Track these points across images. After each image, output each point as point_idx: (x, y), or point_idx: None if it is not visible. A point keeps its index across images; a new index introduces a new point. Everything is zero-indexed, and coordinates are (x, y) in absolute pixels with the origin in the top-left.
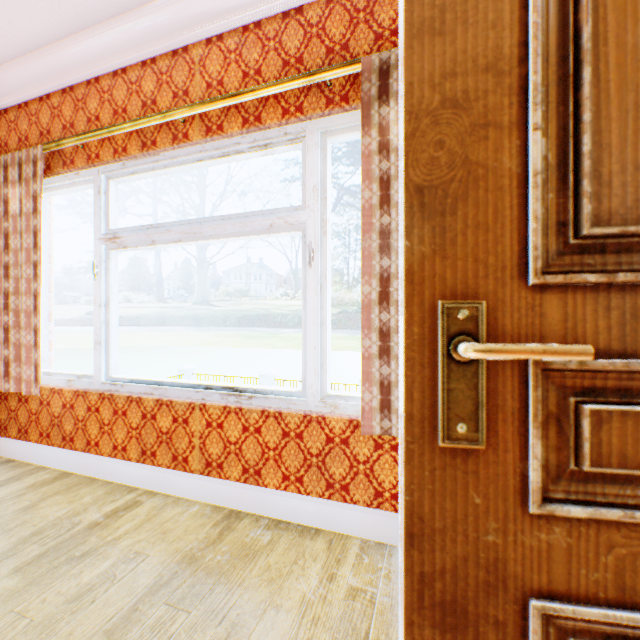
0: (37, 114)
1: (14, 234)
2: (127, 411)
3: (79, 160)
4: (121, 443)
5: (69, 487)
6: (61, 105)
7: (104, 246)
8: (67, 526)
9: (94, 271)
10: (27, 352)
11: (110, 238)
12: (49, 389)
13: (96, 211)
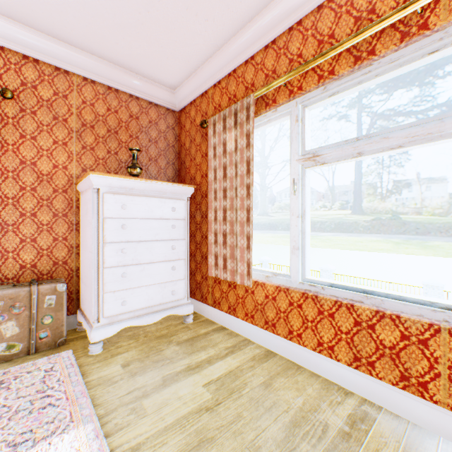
0: (242, 75)
1: (229, 166)
2: (333, 314)
3: (280, 98)
4: (326, 341)
5: (283, 369)
6: (263, 60)
7: (300, 166)
8: (317, 425)
9: (293, 187)
10: (240, 252)
11: (308, 157)
12: (252, 281)
13: (293, 137)
